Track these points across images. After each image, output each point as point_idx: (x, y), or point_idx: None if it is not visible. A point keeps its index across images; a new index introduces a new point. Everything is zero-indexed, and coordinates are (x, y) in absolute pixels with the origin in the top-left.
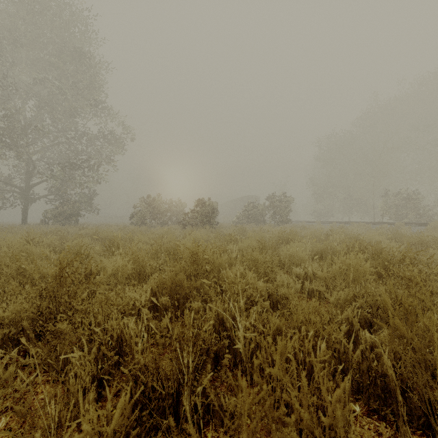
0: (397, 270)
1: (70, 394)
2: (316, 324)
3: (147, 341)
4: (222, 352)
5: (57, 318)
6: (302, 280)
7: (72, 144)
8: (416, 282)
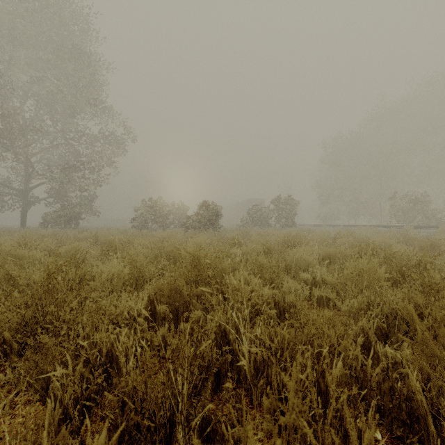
0: (416, 276)
1: (42, 426)
2: (330, 337)
3: (141, 356)
4: (224, 368)
5: (44, 328)
6: (310, 286)
7: (72, 146)
8: (438, 289)
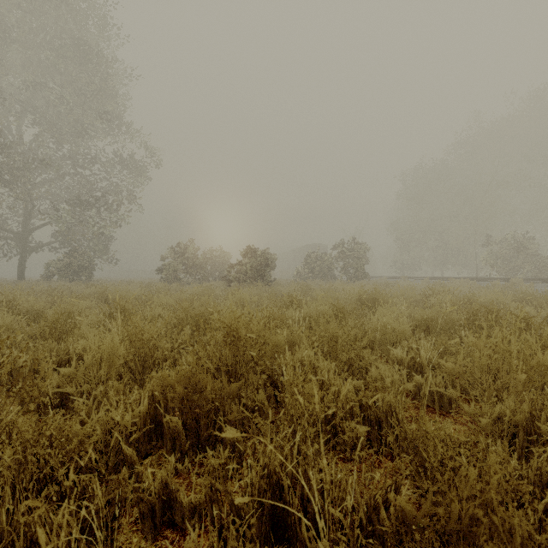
0: None
1: None
2: (526, 541)
3: (107, 544)
4: None
5: None
6: (407, 370)
7: (83, 176)
8: None
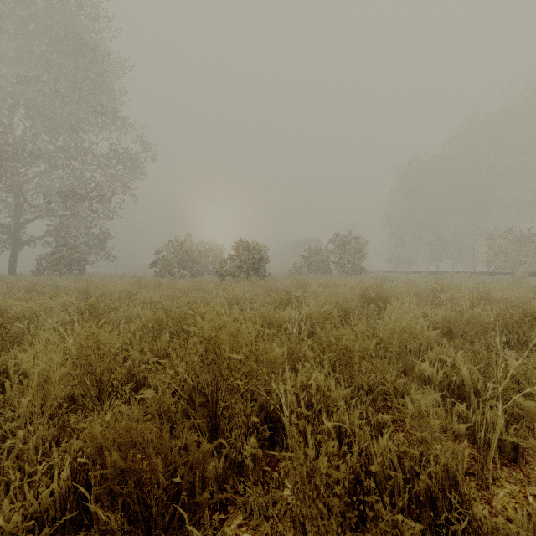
0: None
1: None
2: None
3: None
4: None
5: None
6: (442, 392)
7: (75, 169)
8: None
